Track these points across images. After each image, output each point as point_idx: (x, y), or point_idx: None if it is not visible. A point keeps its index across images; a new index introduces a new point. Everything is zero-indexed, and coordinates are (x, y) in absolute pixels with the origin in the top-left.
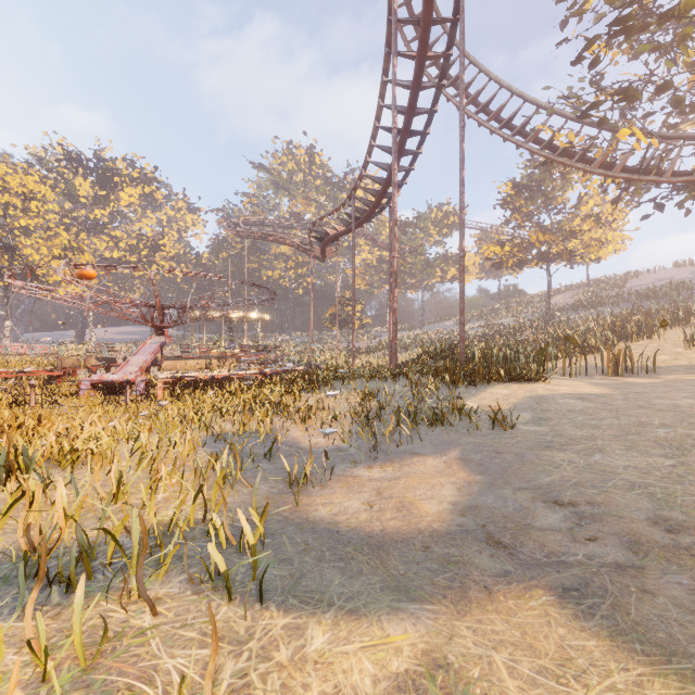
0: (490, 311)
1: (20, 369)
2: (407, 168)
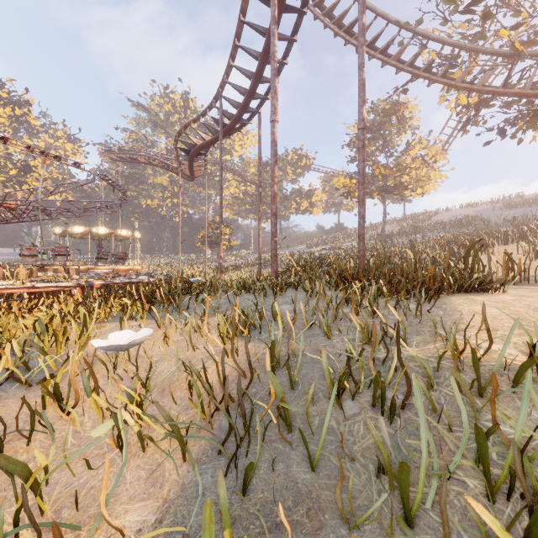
0: (333, 237)
1: None
2: (280, 61)
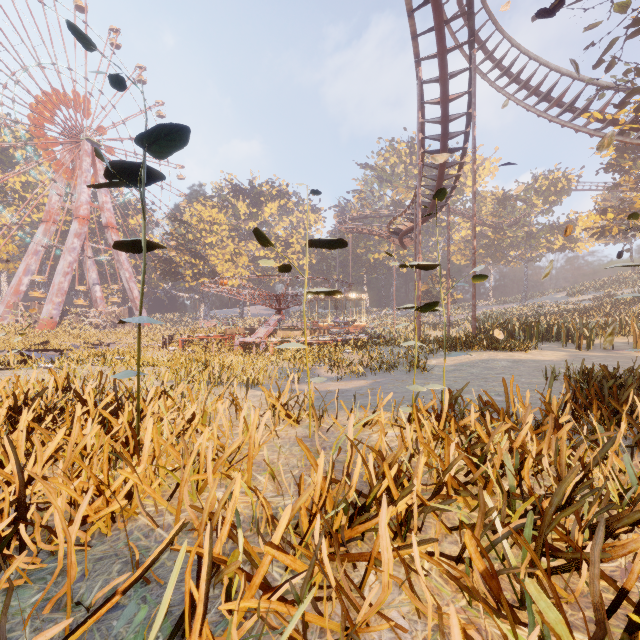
0: (615, 280)
1: (208, 335)
2: (454, 175)
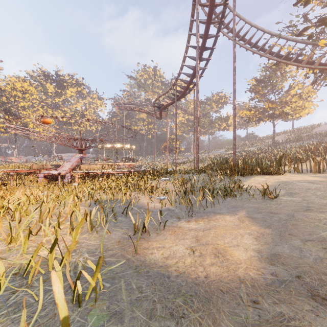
0: (242, 144)
1: (13, 169)
2: (203, 68)
